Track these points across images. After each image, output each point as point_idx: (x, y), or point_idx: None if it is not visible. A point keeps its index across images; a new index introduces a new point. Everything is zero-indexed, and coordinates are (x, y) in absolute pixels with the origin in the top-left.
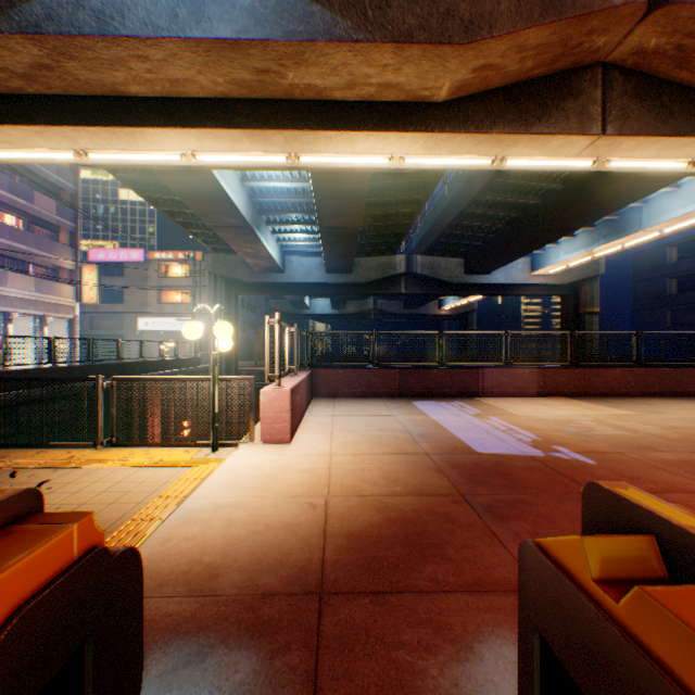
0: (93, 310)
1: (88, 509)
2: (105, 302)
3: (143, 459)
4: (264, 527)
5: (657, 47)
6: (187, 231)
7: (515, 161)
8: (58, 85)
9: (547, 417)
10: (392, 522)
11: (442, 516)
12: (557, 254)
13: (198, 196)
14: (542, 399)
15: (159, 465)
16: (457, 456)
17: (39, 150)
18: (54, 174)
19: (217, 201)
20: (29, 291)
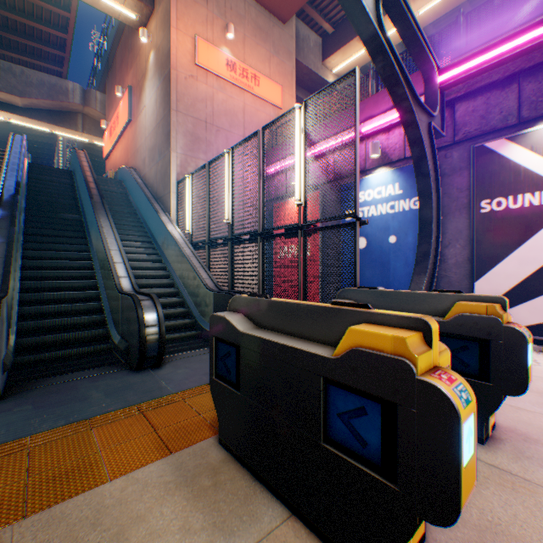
0: None
1: None
2: None
3: None
4: None
5: (95, 115)
6: None
7: (60, 133)
8: None
9: None
10: None
11: None
12: None
13: None
14: None
15: None
16: None
17: None
18: None
19: None
20: None
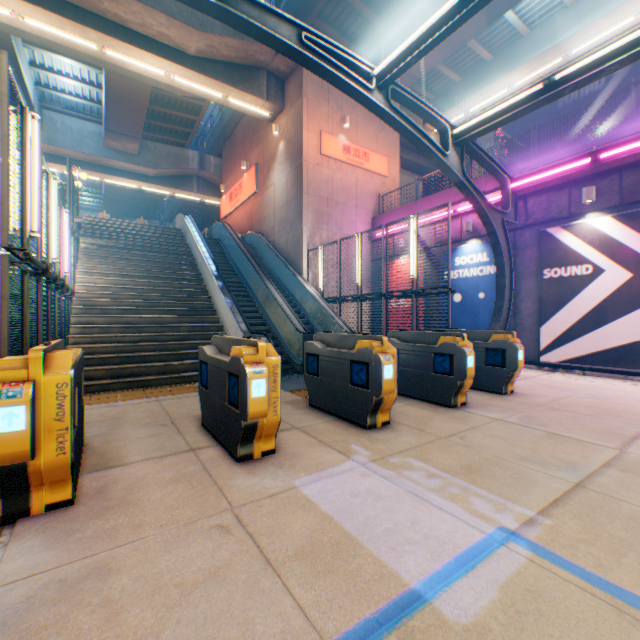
0: None
1: None
2: None
3: None
4: None
5: (208, 177)
6: None
7: (178, 195)
8: None
9: None
10: None
11: None
12: None
13: None
14: None
15: None
16: None
17: None
18: None
19: None
20: None
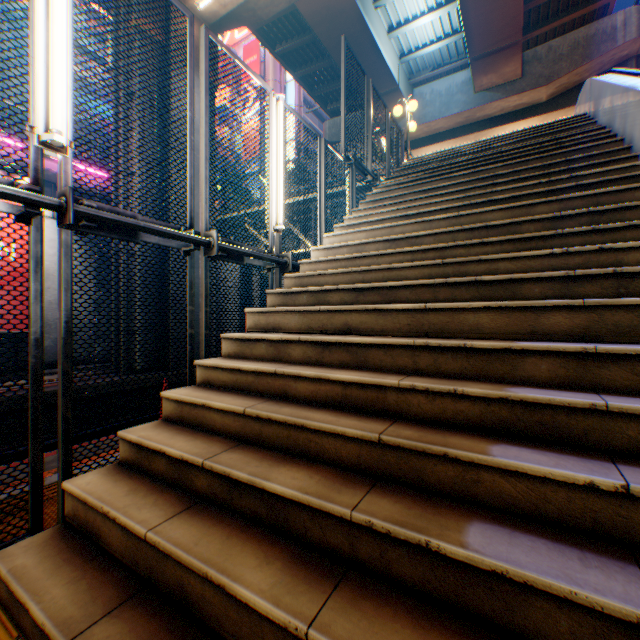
0: None
1: None
2: None
3: None
4: None
5: None
6: None
7: None
8: None
9: None
10: None
11: None
12: None
13: None
14: None
15: None
16: None
17: None
18: None
19: None
20: None
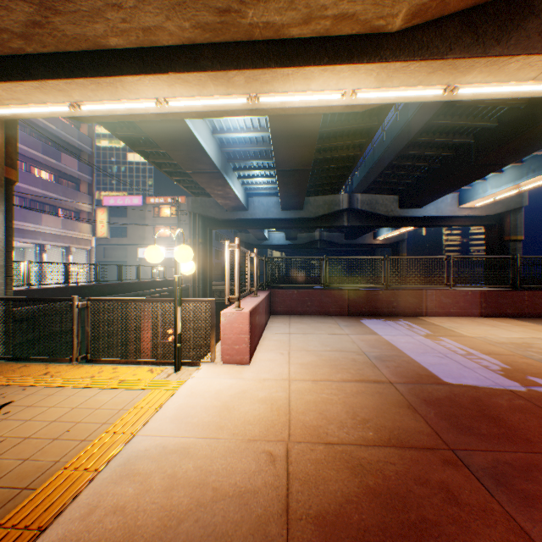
0: (106, 242)
1: (27, 447)
2: (115, 236)
3: (108, 379)
4: (211, 494)
5: None
6: (171, 179)
7: (467, 89)
8: (50, 42)
9: (502, 340)
10: (374, 498)
11: (439, 490)
12: (485, 189)
13: (176, 146)
14: (486, 319)
15: (119, 387)
16: (425, 387)
17: (42, 105)
18: (76, 140)
19: (192, 150)
20: (58, 228)
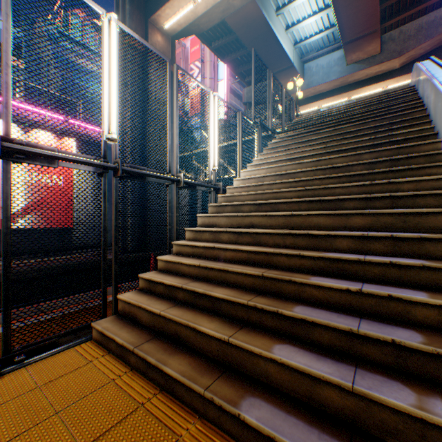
0: None
1: None
2: None
3: None
4: None
5: None
6: None
7: None
8: None
9: None
10: None
11: None
12: None
13: None
14: None
15: None
16: None
17: None
18: None
19: None
20: None
